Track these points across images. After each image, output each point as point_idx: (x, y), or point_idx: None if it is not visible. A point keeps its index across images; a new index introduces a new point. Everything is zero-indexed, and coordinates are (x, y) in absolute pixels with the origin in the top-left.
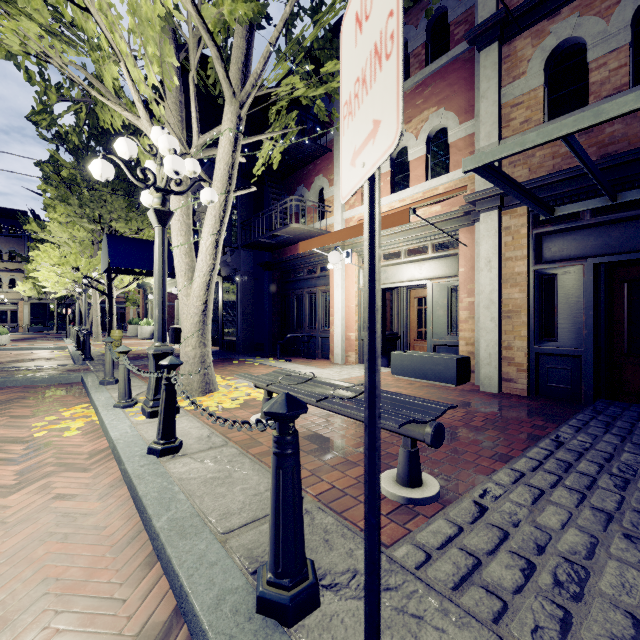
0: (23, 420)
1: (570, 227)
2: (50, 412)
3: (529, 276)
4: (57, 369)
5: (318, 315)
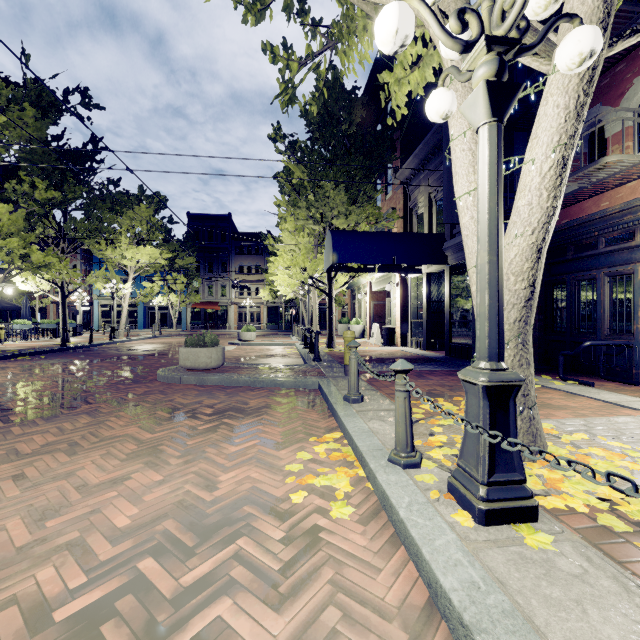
0: (274, 451)
1: None
2: (300, 440)
3: None
4: (293, 370)
5: (638, 310)
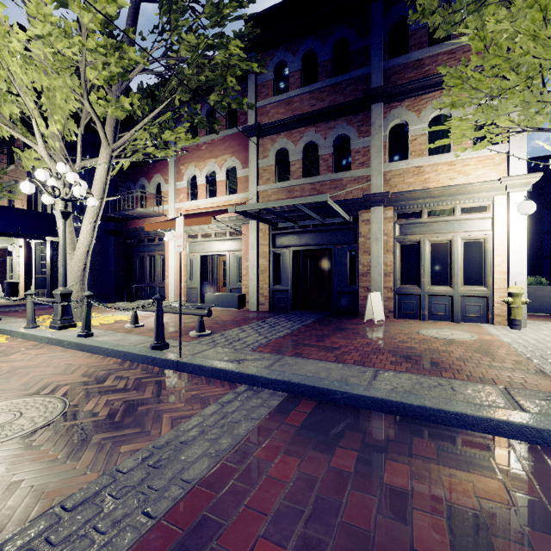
0: None
1: (285, 232)
2: None
3: (270, 254)
4: None
5: (156, 271)
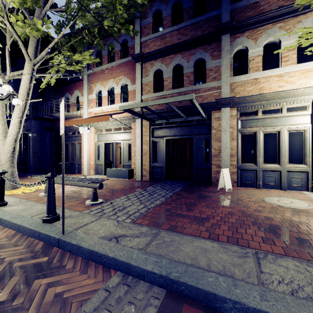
0: None
1: (160, 127)
2: None
3: (150, 141)
4: None
5: (76, 154)
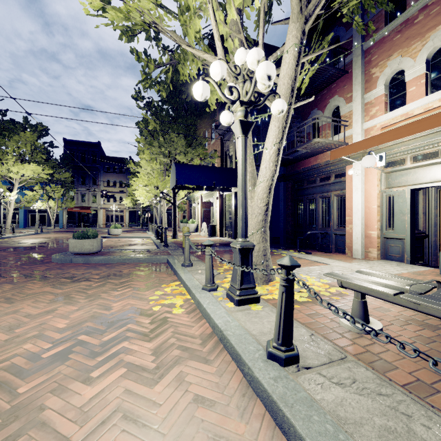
0: (142, 292)
1: None
2: (156, 287)
3: None
4: (150, 252)
5: (332, 215)
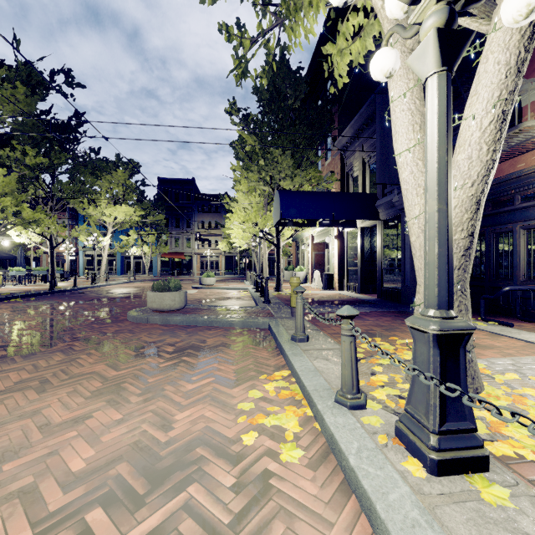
0: (227, 389)
1: None
2: (251, 378)
3: None
4: (246, 311)
5: None
